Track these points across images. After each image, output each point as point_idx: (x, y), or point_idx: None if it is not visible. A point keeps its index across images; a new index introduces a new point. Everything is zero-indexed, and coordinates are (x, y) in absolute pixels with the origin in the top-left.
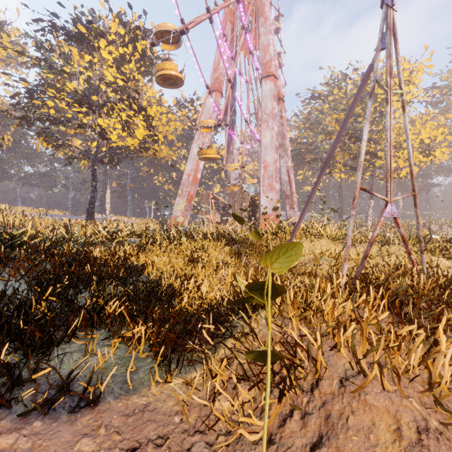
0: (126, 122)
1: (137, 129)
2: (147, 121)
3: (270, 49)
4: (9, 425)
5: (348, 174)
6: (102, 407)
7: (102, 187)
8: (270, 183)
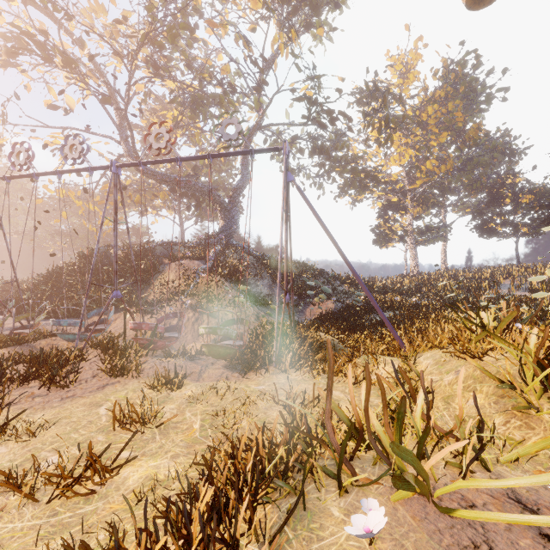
0: None
1: None
2: None
3: None
4: None
5: None
6: None
7: None
8: None
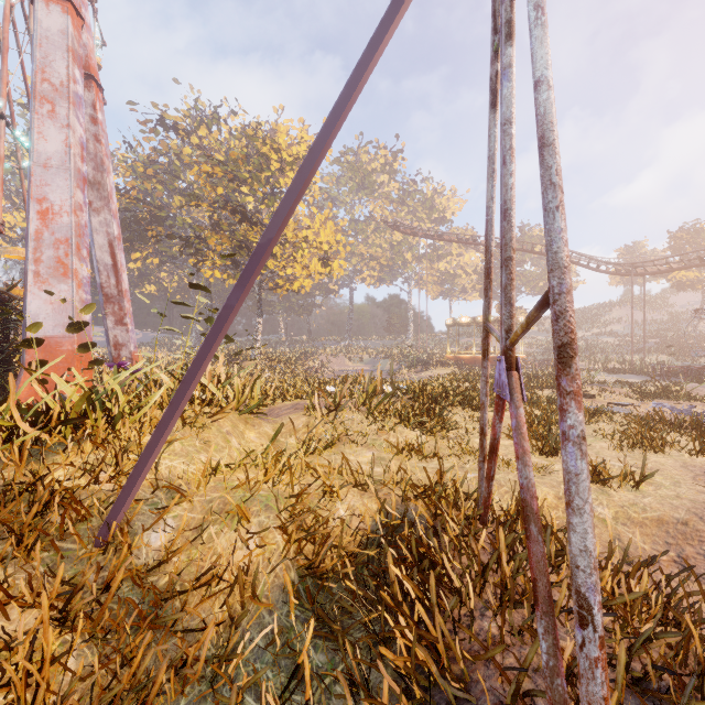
0: None
1: None
2: None
3: None
4: None
5: (226, 274)
6: None
7: None
8: (60, 259)
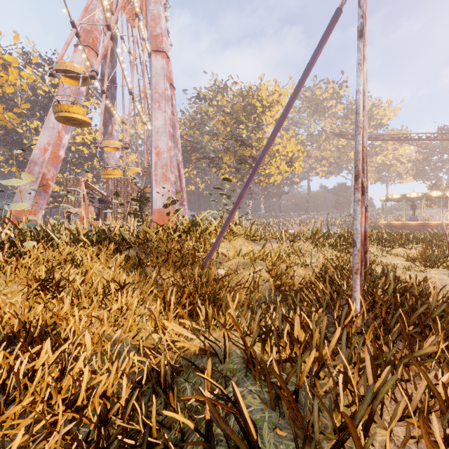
0: None
1: None
2: None
3: (161, 22)
4: None
5: (232, 176)
6: None
7: None
8: (164, 173)
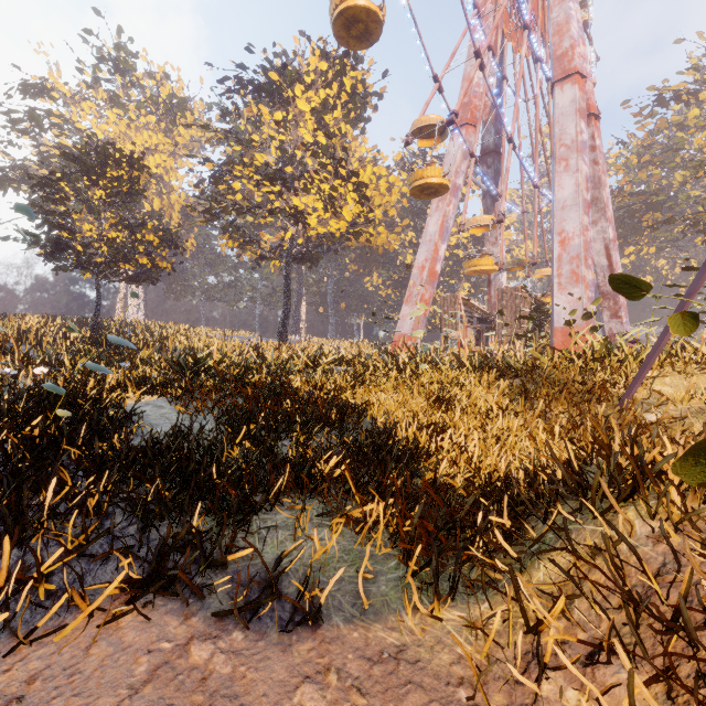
0: (329, 197)
1: (344, 206)
2: (358, 193)
3: (570, 28)
4: (202, 627)
5: None
6: (327, 633)
7: (295, 297)
8: (573, 271)
